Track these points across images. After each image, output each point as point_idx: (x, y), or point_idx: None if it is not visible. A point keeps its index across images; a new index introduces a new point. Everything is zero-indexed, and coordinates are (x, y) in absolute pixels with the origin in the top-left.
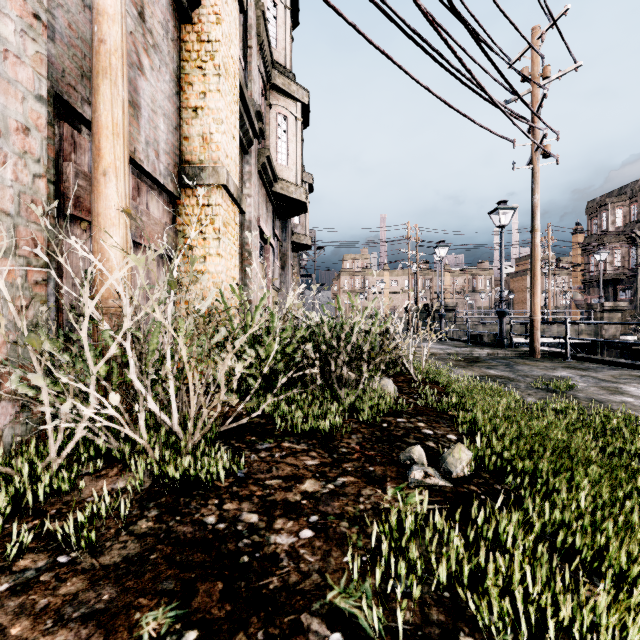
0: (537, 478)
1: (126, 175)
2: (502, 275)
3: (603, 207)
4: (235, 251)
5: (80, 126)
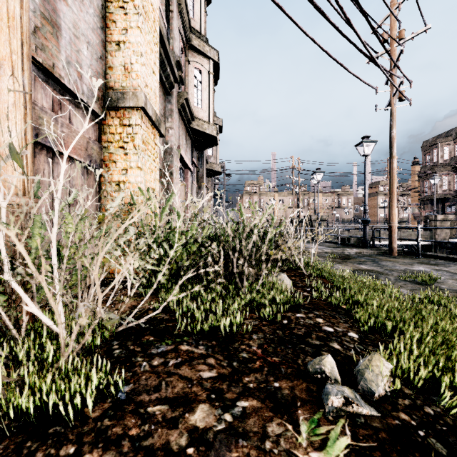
0: None
1: (25, 71)
2: (366, 192)
3: (434, 145)
4: (155, 167)
5: None
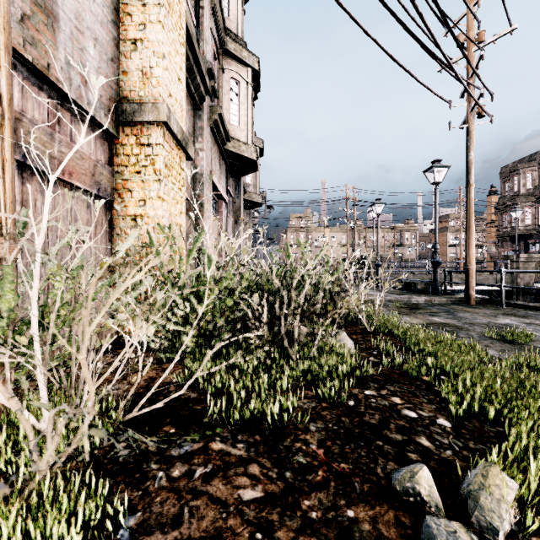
0: None
1: (2, 68)
2: (436, 228)
3: (515, 172)
4: (181, 197)
5: None
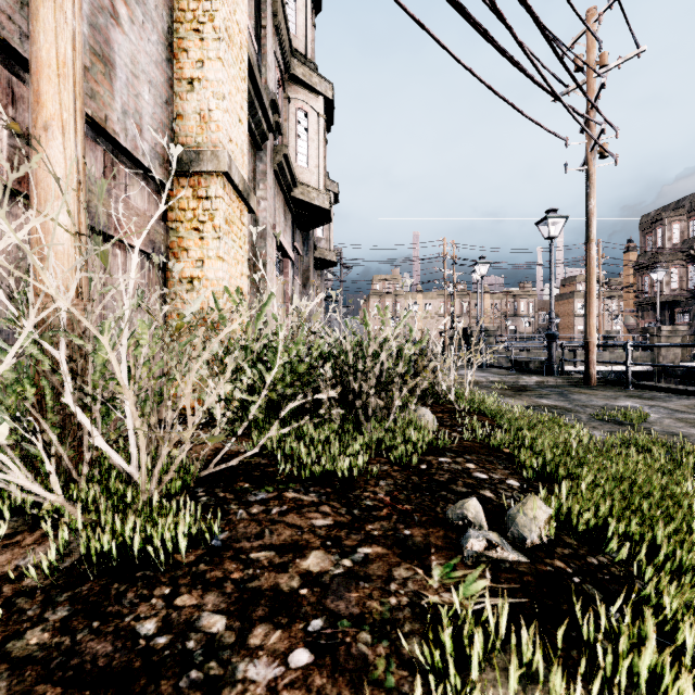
0: (641, 544)
1: (78, 133)
2: (551, 293)
3: (658, 222)
4: (242, 256)
5: (23, 74)
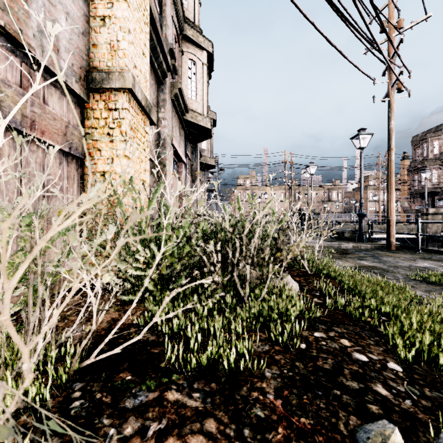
0: None
1: None
2: (361, 186)
3: (424, 140)
4: (145, 157)
5: None
